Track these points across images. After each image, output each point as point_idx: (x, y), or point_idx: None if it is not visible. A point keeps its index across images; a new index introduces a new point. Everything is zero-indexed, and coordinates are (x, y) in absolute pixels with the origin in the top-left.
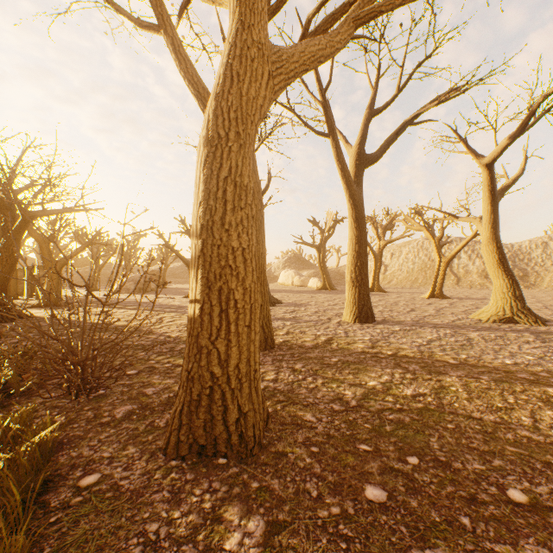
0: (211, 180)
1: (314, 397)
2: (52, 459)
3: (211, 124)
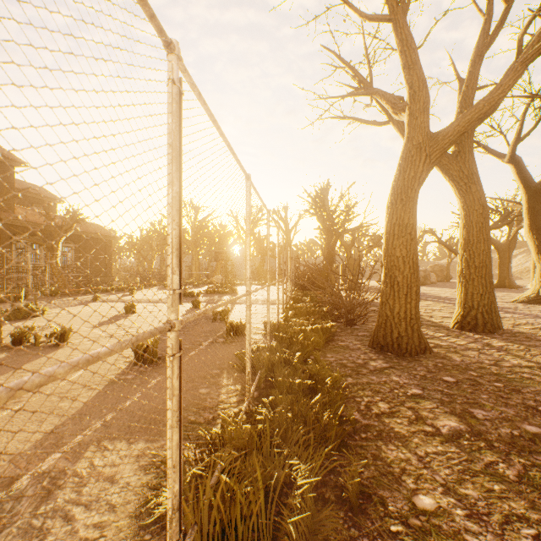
0: (388, 225)
1: (477, 356)
2: (333, 337)
3: (389, 198)
